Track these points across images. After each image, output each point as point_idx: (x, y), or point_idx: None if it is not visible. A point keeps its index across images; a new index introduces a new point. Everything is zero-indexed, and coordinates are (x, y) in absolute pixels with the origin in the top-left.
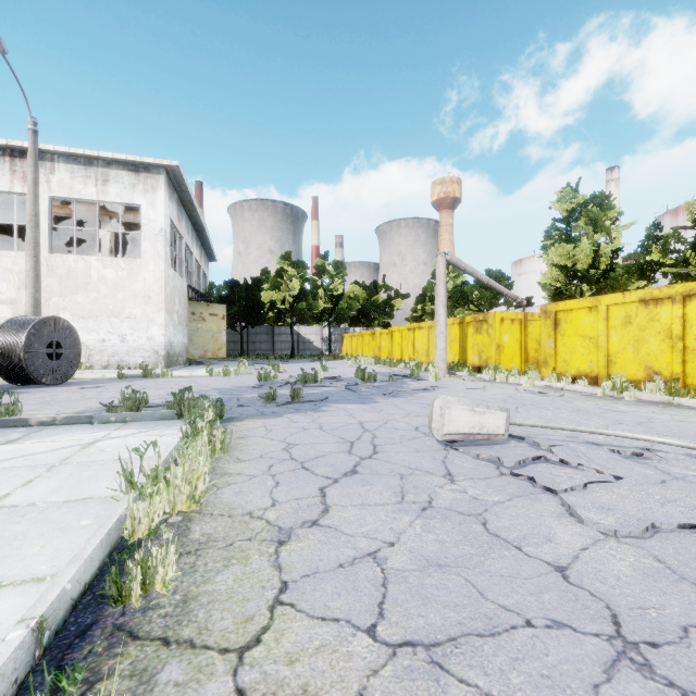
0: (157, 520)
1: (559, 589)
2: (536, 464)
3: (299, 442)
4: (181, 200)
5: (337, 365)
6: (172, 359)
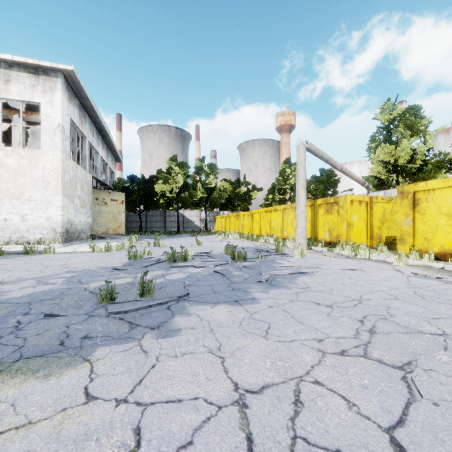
0: None
1: None
2: None
3: None
4: (83, 107)
5: (210, 240)
6: (72, 235)
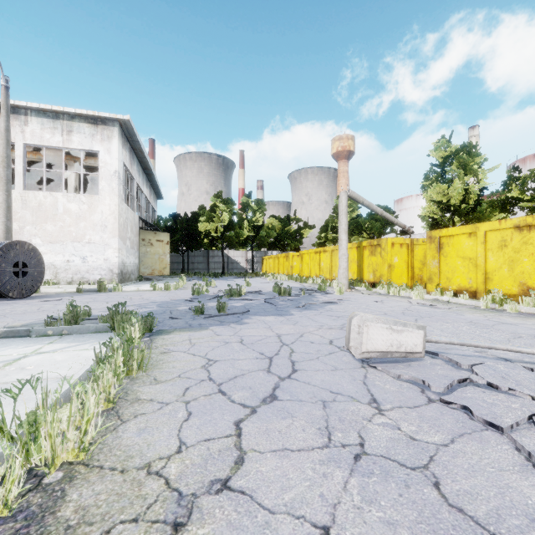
0: (15, 491)
1: None
2: (463, 388)
3: (219, 357)
4: (132, 149)
5: (258, 281)
6: (125, 276)
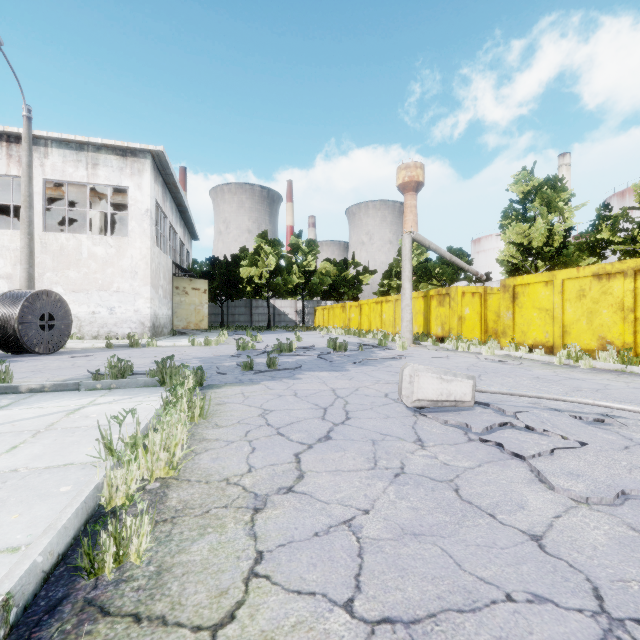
0: (134, 487)
1: (537, 560)
2: (503, 430)
3: (275, 408)
4: (165, 183)
5: (310, 336)
6: (157, 330)
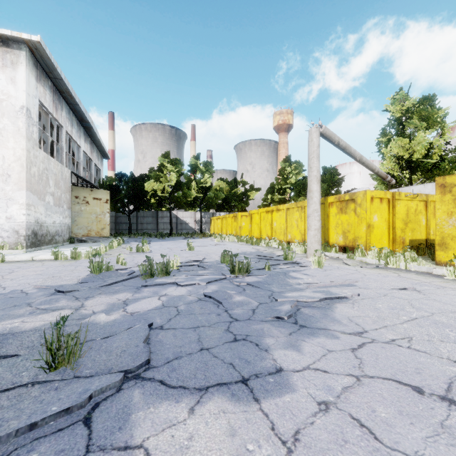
0: None
1: None
2: None
3: None
4: (59, 91)
5: (205, 243)
6: (42, 238)
